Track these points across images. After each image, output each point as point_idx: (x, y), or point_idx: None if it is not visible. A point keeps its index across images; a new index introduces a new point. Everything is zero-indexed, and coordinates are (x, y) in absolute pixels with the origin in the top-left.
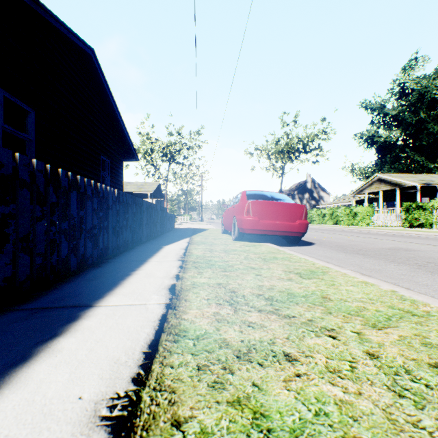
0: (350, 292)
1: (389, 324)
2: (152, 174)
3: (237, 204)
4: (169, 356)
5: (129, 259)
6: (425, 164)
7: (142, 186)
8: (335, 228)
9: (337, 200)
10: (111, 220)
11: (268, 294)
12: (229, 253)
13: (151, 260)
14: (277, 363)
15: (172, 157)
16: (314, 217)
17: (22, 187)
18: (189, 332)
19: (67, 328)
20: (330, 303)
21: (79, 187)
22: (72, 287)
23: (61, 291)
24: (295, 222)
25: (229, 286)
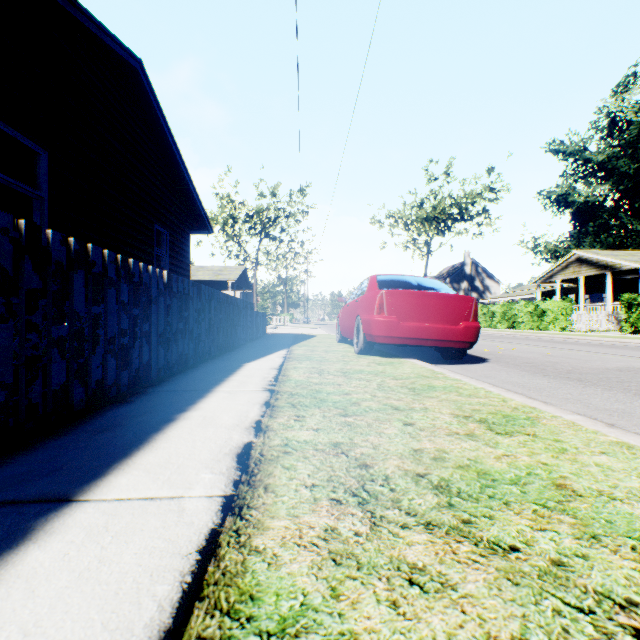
0: (608, 472)
1: None
2: (235, 255)
3: (362, 297)
4: None
5: (182, 386)
6: None
7: (219, 272)
8: (511, 334)
9: (512, 291)
10: (155, 322)
11: (437, 474)
12: (351, 377)
13: (218, 389)
14: None
15: (263, 229)
16: None
17: None
18: (262, 605)
19: None
20: (581, 504)
21: (91, 263)
22: (58, 447)
23: (31, 457)
24: (458, 325)
25: (355, 451)
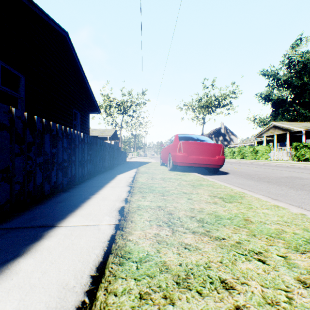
0: (266, 215)
1: (309, 248)
2: (110, 123)
3: (171, 144)
4: (113, 281)
5: (90, 185)
6: (307, 115)
7: (103, 131)
8: (242, 161)
9: (243, 141)
10: (77, 156)
11: (199, 216)
12: (166, 181)
13: (107, 186)
14: (215, 292)
15: (124, 111)
16: (226, 153)
17: (3, 129)
18: (133, 254)
19: (29, 248)
20: (252, 225)
21: (52, 130)
22: (43, 208)
23: (33, 212)
24: (215, 157)
25: (167, 208)
